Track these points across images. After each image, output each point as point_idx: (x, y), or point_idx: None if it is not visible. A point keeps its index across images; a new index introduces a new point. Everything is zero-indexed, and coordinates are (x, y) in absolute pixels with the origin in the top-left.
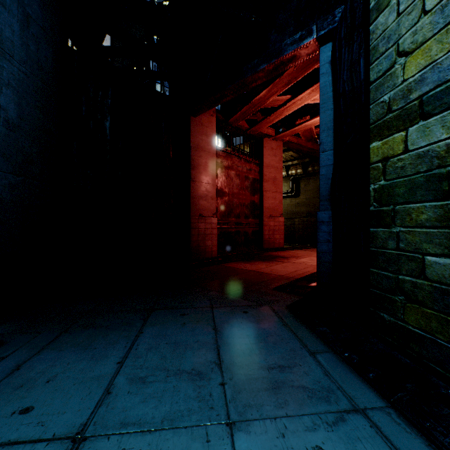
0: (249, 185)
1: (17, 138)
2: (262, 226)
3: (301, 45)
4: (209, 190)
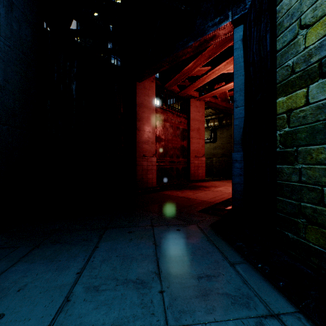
0: (179, 134)
1: (3, 96)
2: (189, 163)
3: (220, 27)
4: (150, 137)
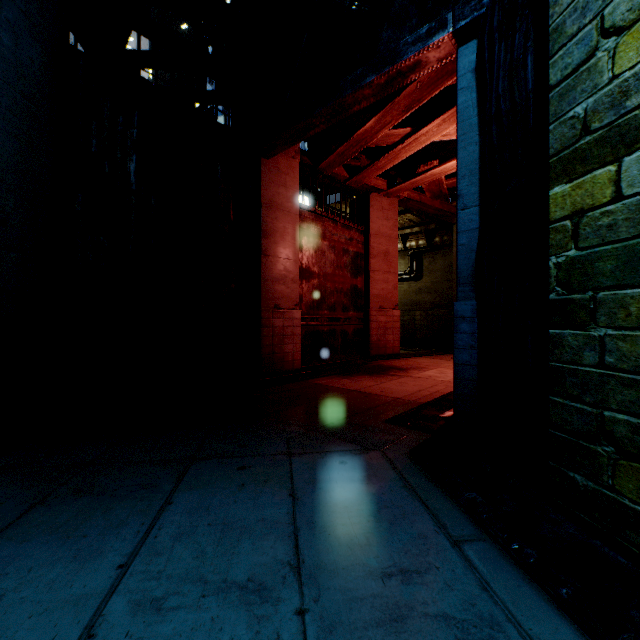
0: (349, 263)
1: None
2: (368, 322)
3: (430, 44)
4: (290, 268)
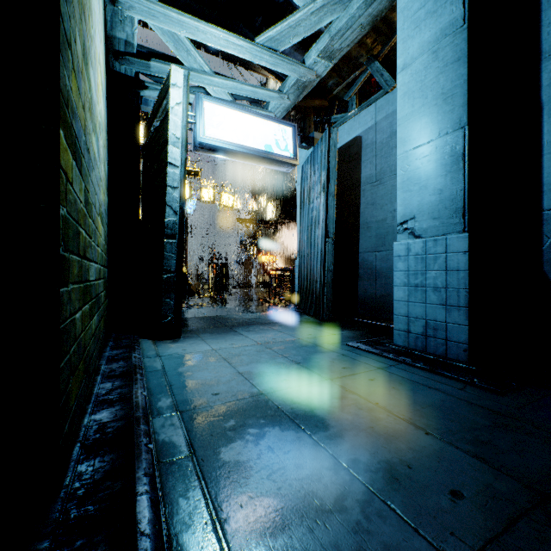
0: None
1: None
2: None
3: None
4: None
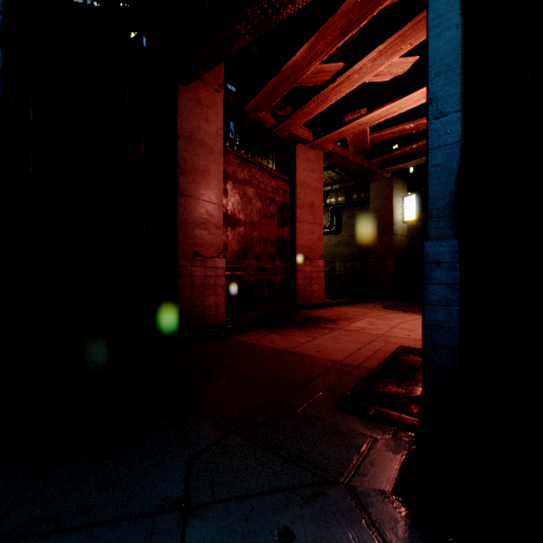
0: (275, 212)
1: None
2: (295, 272)
3: None
4: (212, 212)
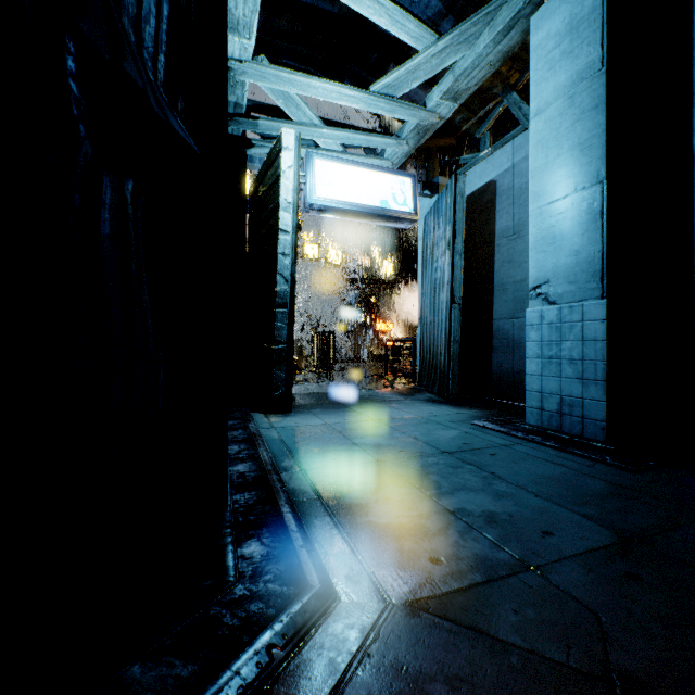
0: None
1: None
2: None
3: None
4: None
